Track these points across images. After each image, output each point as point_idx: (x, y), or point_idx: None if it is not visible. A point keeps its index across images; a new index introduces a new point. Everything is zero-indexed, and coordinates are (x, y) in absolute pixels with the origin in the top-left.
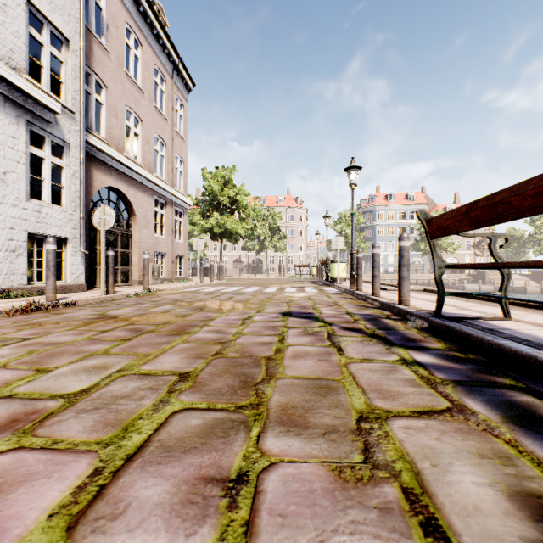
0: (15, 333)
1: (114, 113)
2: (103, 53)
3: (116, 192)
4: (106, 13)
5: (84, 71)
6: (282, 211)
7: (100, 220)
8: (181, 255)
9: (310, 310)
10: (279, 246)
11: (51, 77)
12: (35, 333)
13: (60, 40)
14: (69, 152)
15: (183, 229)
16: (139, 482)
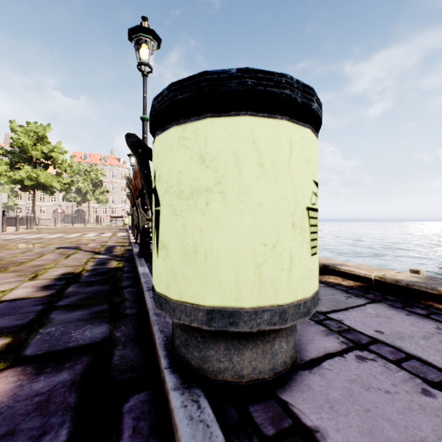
0: None
1: None
2: None
3: None
4: None
5: None
6: (106, 168)
7: None
8: None
9: (81, 245)
10: (102, 199)
11: None
12: None
13: None
14: None
15: None
16: None
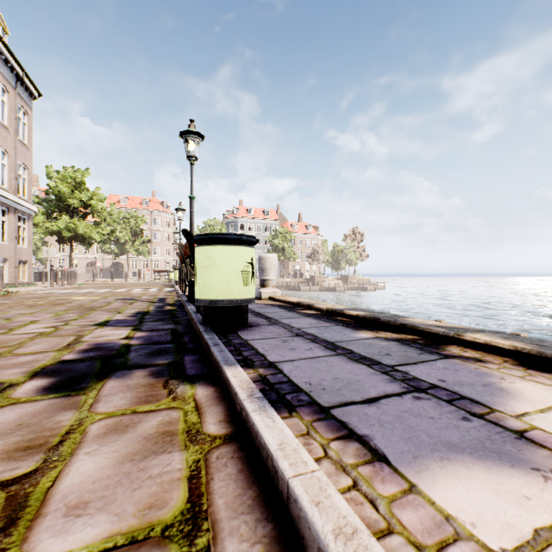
0: None
1: None
2: None
3: None
4: None
5: None
6: (147, 214)
7: None
8: (24, 261)
9: (135, 298)
10: (142, 250)
11: None
12: None
13: None
14: None
15: (27, 235)
16: (67, 314)
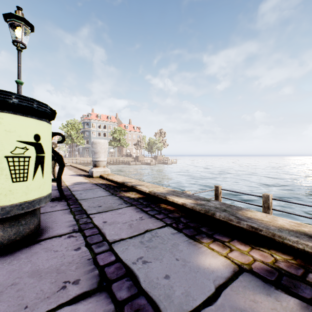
0: None
1: None
2: None
3: None
4: None
5: None
6: None
7: None
8: None
9: None
10: None
11: None
12: None
13: None
14: None
15: None
16: None
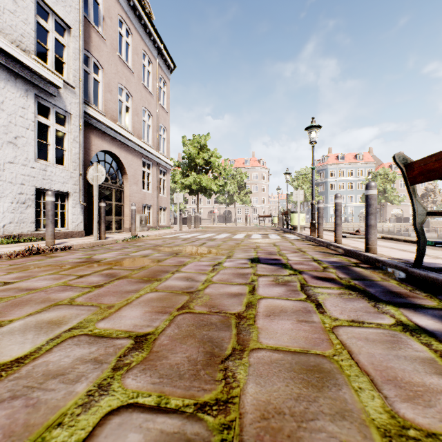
0: (3, 276)
1: (108, 89)
2: (99, 39)
3: (111, 155)
4: (102, 7)
5: (83, 53)
6: (248, 171)
7: (93, 176)
8: (164, 207)
9: (276, 257)
10: (245, 200)
11: (57, 60)
12: (19, 276)
13: (63, 27)
14: (71, 121)
15: (166, 186)
16: None
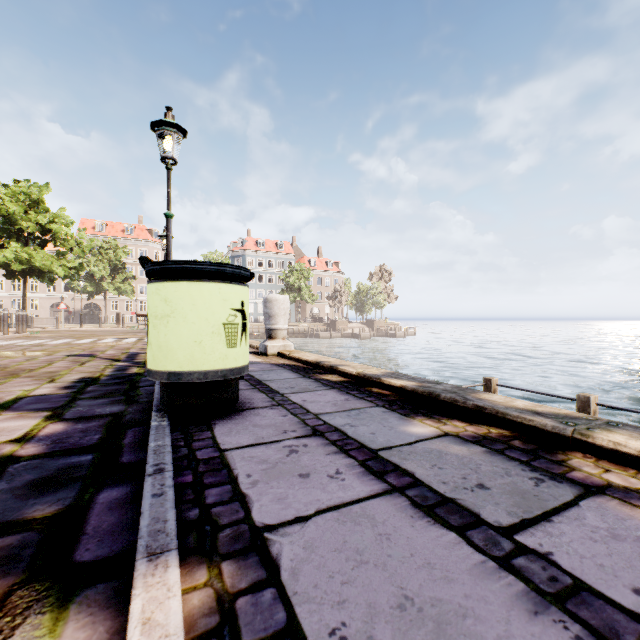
0: None
1: None
2: None
3: None
4: None
5: None
6: (132, 244)
7: None
8: None
9: (96, 353)
10: (125, 289)
11: None
12: None
13: None
14: None
15: None
16: None
